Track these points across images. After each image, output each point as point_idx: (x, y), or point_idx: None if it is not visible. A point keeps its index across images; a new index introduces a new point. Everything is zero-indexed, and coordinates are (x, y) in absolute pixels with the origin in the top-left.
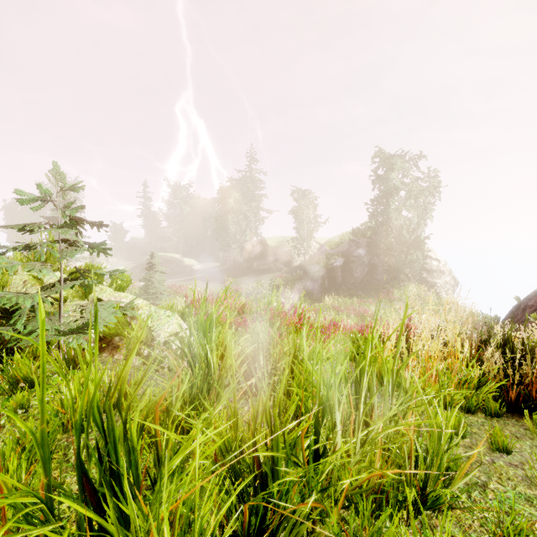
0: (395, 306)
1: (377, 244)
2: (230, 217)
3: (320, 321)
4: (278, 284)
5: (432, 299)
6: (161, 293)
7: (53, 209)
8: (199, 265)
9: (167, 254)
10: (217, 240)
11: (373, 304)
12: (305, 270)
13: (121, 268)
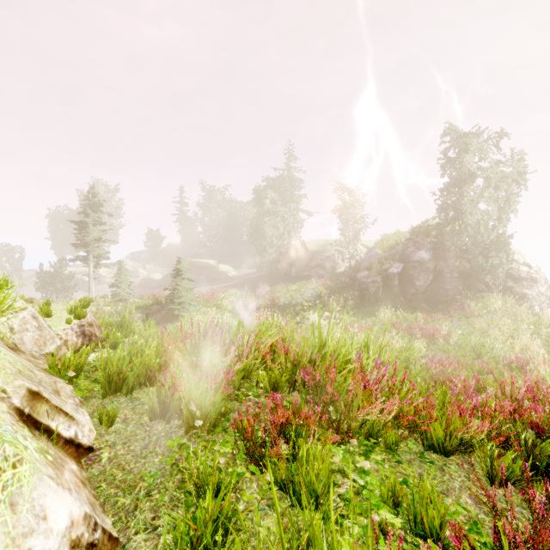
0: (475, 324)
1: (445, 245)
2: (266, 220)
3: (379, 344)
4: (321, 294)
5: (526, 315)
6: (188, 303)
7: (79, 212)
8: (234, 272)
9: (202, 260)
10: (253, 245)
11: (444, 320)
12: (351, 277)
13: (157, 274)
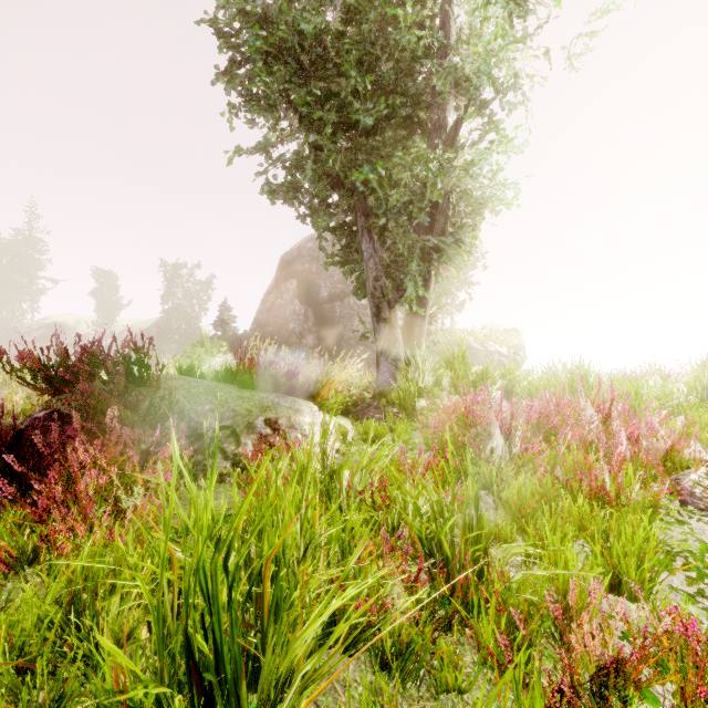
0: None
1: (167, 334)
2: None
3: None
4: None
5: None
6: None
7: None
8: None
9: None
10: None
11: None
12: None
13: None
